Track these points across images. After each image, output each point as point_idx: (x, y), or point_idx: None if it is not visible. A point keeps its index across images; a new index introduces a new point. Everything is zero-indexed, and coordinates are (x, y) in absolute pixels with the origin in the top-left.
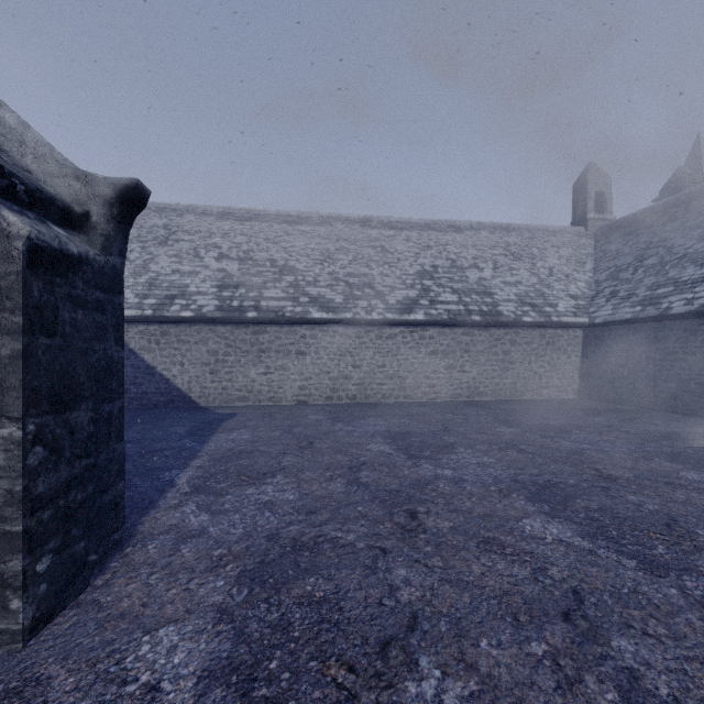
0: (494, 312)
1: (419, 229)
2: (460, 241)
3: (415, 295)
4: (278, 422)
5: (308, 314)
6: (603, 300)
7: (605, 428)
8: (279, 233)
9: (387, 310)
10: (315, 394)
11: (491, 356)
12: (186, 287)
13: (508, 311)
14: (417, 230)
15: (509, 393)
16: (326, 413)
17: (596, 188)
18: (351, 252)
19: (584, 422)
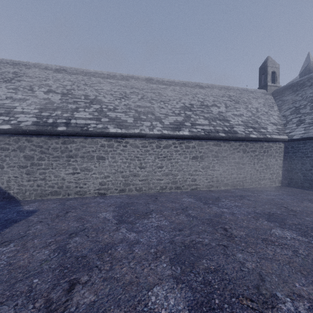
0: (232, 131)
1: (180, 86)
2: (203, 92)
3: (181, 119)
4: (64, 226)
5: (106, 129)
6: (294, 125)
7: None
8: (94, 82)
9: (164, 128)
10: (111, 188)
11: (231, 160)
12: (13, 108)
13: (240, 131)
14: (179, 86)
15: (242, 183)
16: (116, 207)
17: (272, 69)
18: (140, 94)
19: None
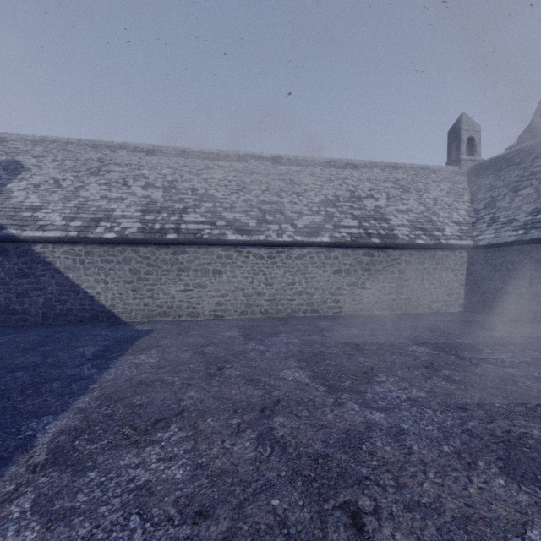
0: (391, 236)
1: (322, 166)
2: (357, 176)
3: (320, 220)
4: (192, 340)
5: (224, 236)
6: (484, 226)
7: (513, 346)
8: (201, 167)
9: (296, 233)
10: (230, 309)
11: (388, 275)
12: (112, 211)
13: (403, 235)
14: (320, 167)
15: (404, 307)
16: (239, 328)
17: (468, 134)
18: (264, 183)
19: (488, 339)
